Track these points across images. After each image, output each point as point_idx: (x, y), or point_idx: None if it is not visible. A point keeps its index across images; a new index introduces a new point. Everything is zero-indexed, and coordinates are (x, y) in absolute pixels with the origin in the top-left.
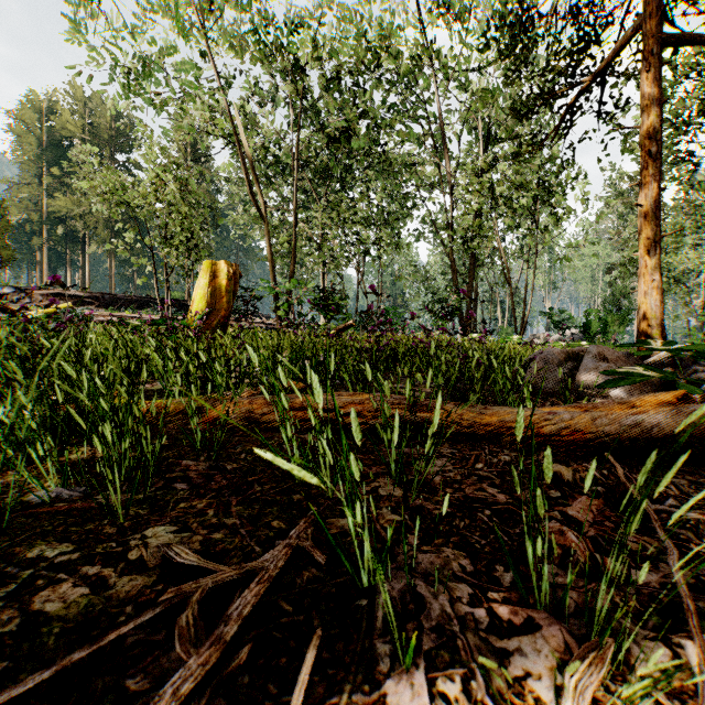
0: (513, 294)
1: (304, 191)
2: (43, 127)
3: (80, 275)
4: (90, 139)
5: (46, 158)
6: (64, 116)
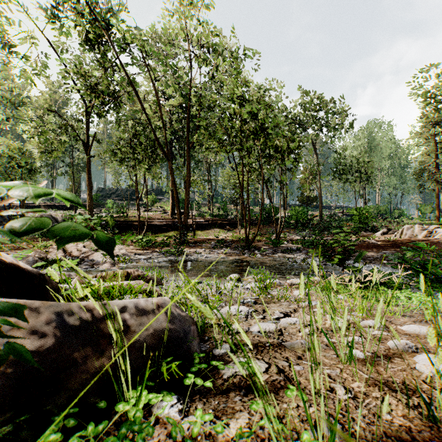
0: None
1: None
2: None
3: None
4: None
5: None
6: None
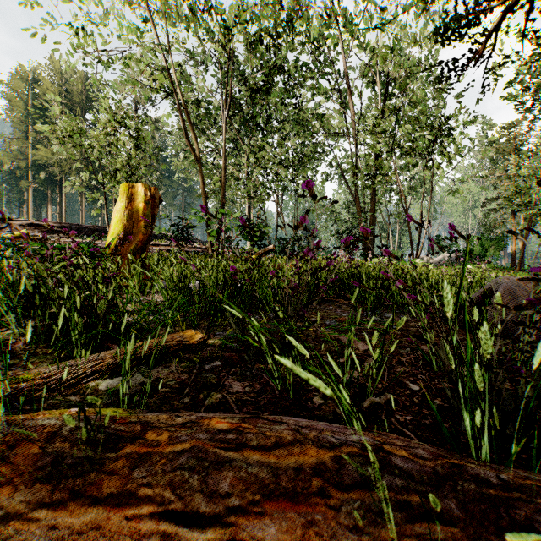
0: (402, 224)
1: (233, 140)
2: (29, 93)
3: (58, 210)
4: (66, 102)
5: (32, 118)
6: (45, 84)
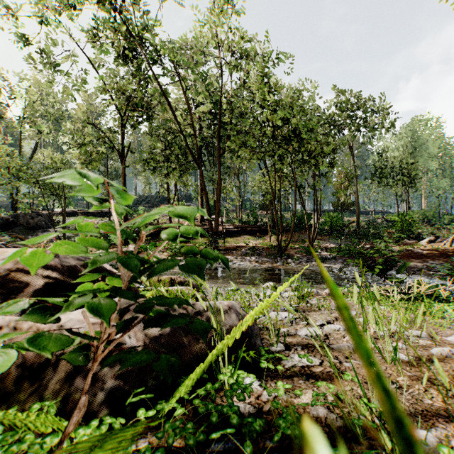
0: None
1: None
2: None
3: None
4: None
5: None
6: None
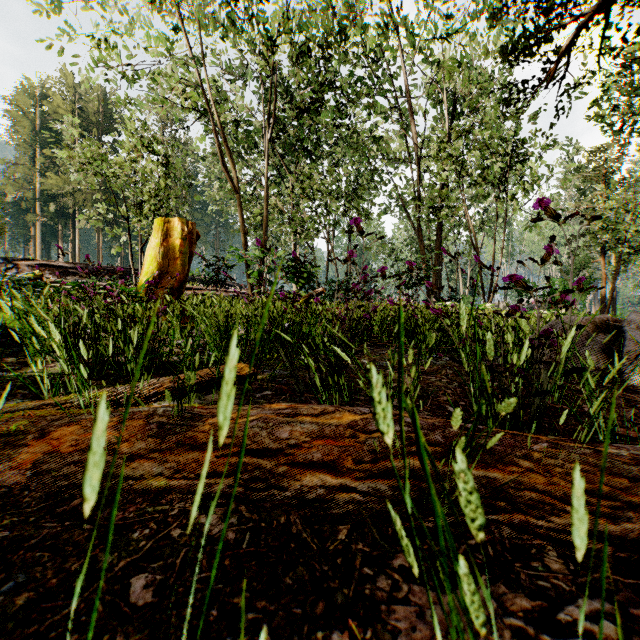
0: (474, 265)
1: (277, 167)
2: (37, 111)
3: (71, 249)
4: (80, 122)
5: (40, 140)
6: (55, 101)
